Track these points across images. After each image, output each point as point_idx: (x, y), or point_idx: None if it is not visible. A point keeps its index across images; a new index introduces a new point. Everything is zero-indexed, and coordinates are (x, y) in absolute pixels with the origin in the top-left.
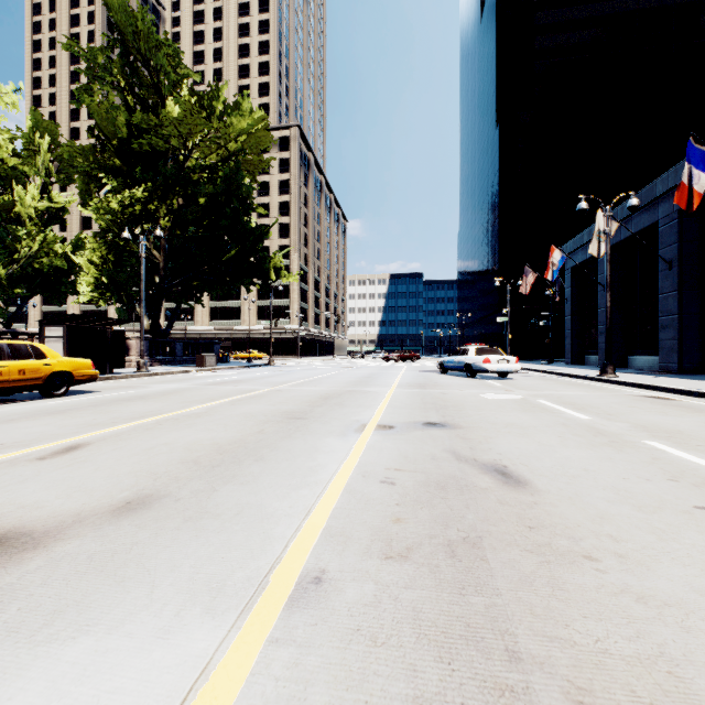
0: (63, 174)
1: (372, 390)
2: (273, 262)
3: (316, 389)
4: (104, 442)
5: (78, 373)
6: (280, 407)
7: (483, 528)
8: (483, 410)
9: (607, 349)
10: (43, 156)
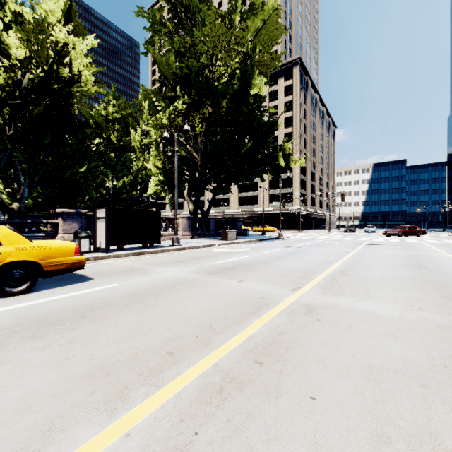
0: None
1: None
2: (283, 149)
3: (387, 314)
4: None
5: (50, 262)
6: None
7: None
8: None
9: None
10: (146, 112)
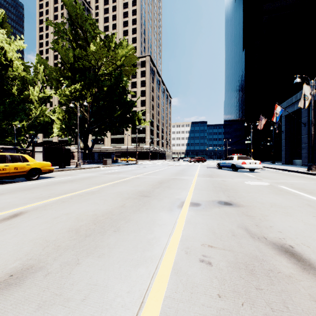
0: (49, 82)
1: (185, 178)
2: (137, 116)
3: (156, 177)
4: (35, 211)
5: (44, 169)
6: (137, 188)
7: None
8: (250, 192)
9: (312, 157)
10: (41, 74)
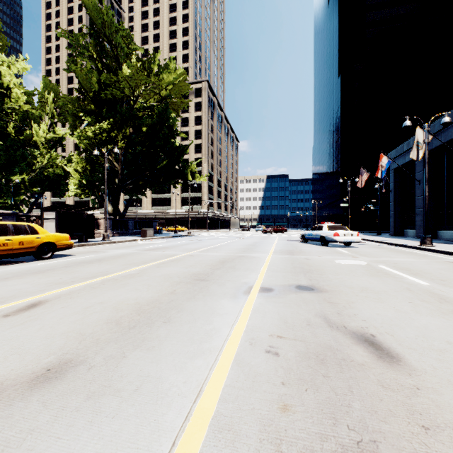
0: (62, 116)
1: (256, 256)
2: (190, 168)
3: (217, 254)
4: (58, 300)
5: (59, 243)
6: (190, 269)
7: (374, 425)
8: (339, 274)
9: (426, 226)
10: (50, 106)
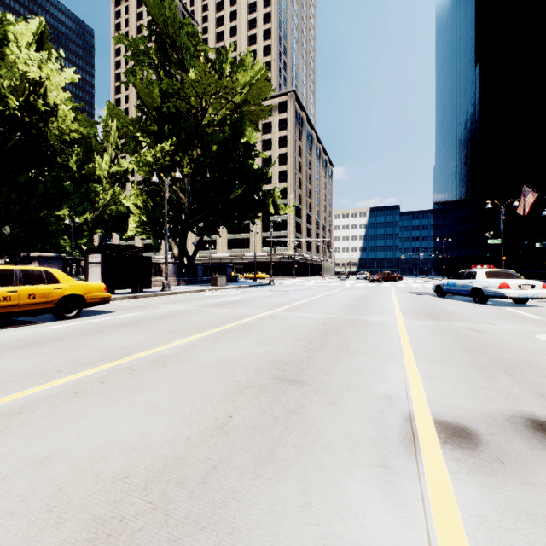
0: (127, 146)
1: (376, 320)
2: (272, 197)
3: (312, 316)
4: None
5: (90, 296)
6: (269, 348)
7: None
8: None
9: None
10: (114, 135)
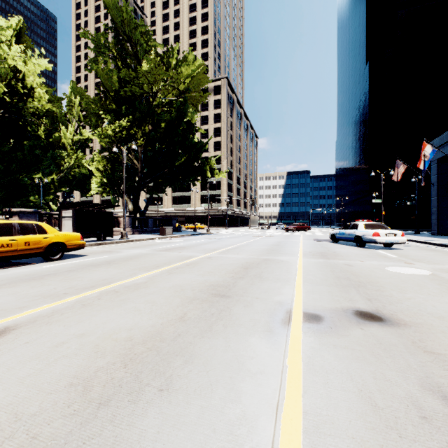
0: (88, 119)
1: (284, 259)
2: (209, 165)
3: (238, 257)
4: (29, 326)
5: (70, 243)
6: (207, 277)
7: None
8: (406, 291)
9: None
10: (77, 109)
